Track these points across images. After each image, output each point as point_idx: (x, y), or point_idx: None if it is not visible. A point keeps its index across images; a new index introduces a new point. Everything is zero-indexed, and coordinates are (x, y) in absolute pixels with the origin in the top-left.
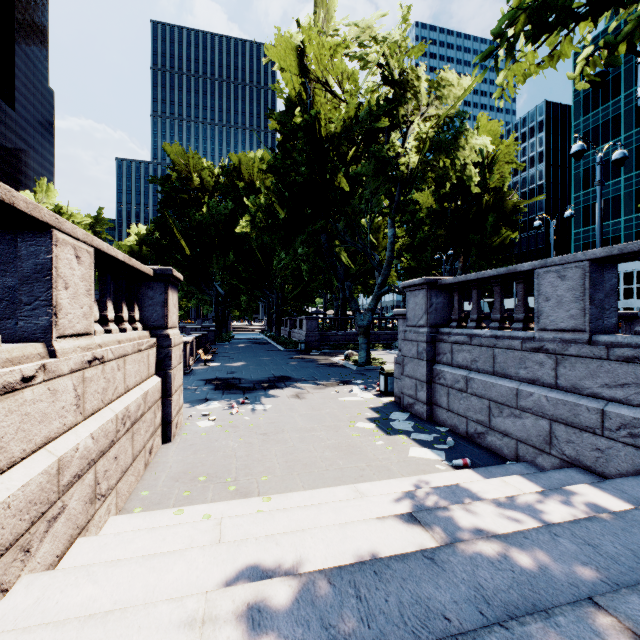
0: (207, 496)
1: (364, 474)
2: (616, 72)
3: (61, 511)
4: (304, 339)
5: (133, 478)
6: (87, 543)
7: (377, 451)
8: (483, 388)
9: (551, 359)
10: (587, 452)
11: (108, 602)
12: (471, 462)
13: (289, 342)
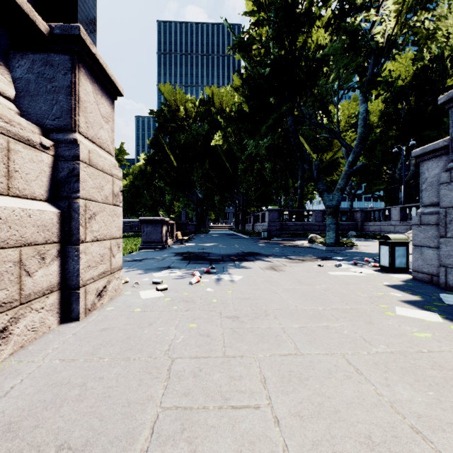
0: None
1: None
2: None
3: None
4: (266, 228)
5: None
6: None
7: None
8: None
9: None
10: None
11: None
12: None
13: (253, 232)
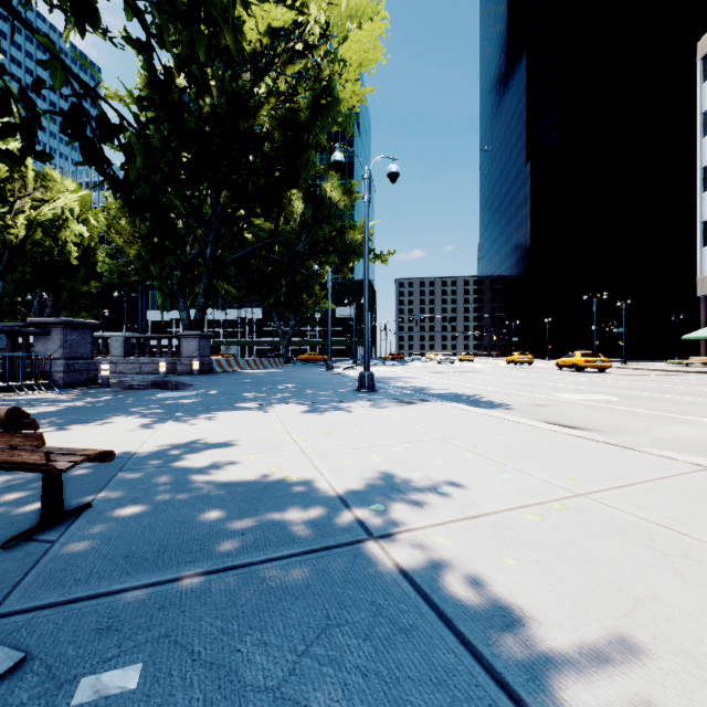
0: None
1: None
2: None
3: None
4: None
5: None
6: None
7: None
8: None
9: (115, 365)
10: None
11: None
12: None
13: None
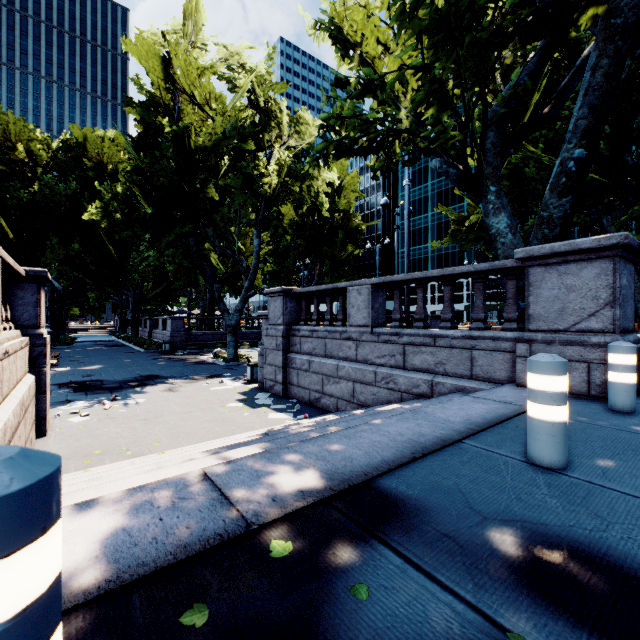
0: (105, 463)
1: (236, 432)
2: None
3: None
4: (169, 339)
5: None
6: None
7: (245, 419)
8: (319, 367)
9: (354, 344)
10: (369, 397)
11: None
12: (310, 416)
13: (151, 343)
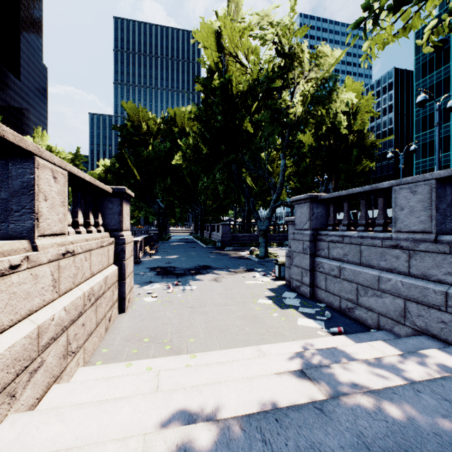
0: (149, 353)
1: (264, 338)
2: (446, 46)
3: (40, 365)
4: (220, 239)
5: (96, 339)
6: (60, 388)
7: (274, 321)
8: (352, 275)
9: (405, 253)
10: (434, 324)
11: (71, 438)
12: (344, 330)
13: (210, 241)
